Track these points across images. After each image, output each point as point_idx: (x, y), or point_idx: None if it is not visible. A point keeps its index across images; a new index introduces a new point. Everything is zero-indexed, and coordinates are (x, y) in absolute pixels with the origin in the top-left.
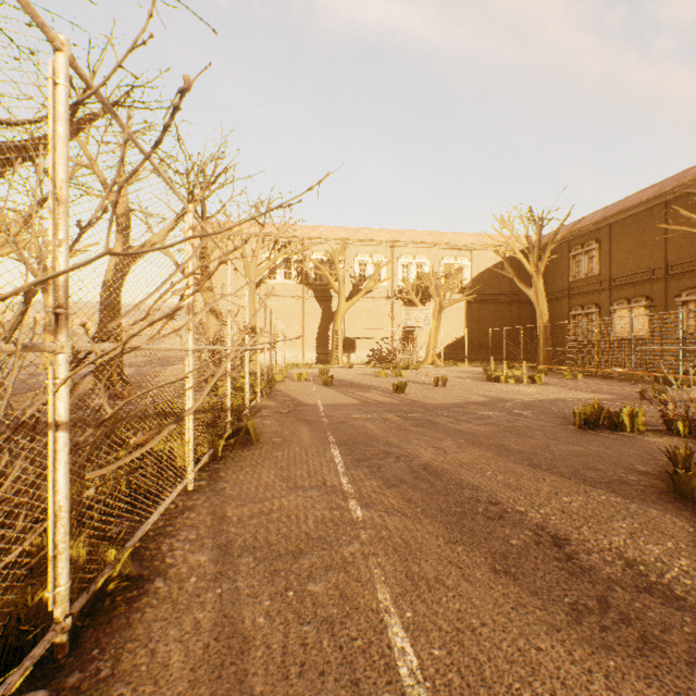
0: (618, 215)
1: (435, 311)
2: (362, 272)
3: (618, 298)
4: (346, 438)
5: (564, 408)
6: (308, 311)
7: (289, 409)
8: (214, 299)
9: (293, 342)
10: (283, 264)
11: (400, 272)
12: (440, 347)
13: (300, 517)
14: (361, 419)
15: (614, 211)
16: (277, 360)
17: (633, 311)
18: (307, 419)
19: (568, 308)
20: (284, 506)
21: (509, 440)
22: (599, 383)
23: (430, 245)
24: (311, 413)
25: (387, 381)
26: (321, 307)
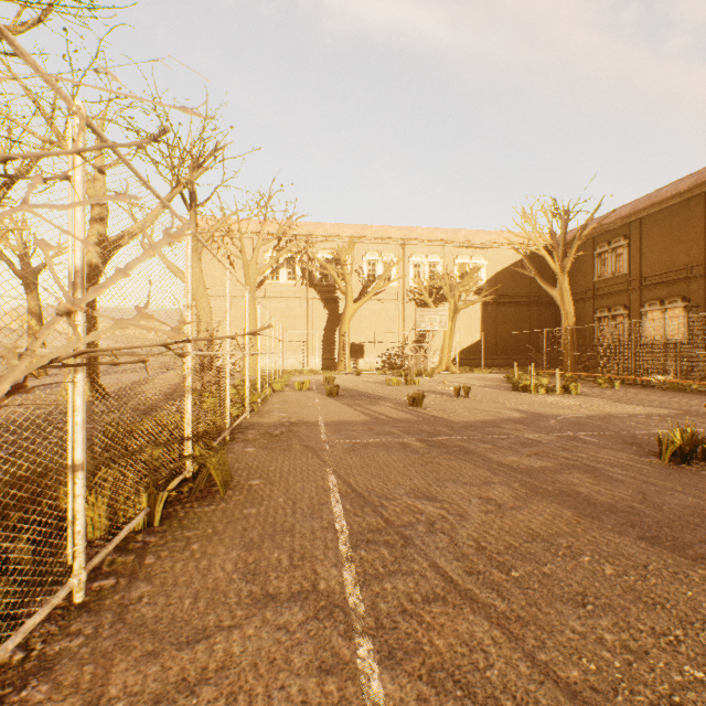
0: (650, 209)
1: (450, 313)
2: (371, 272)
3: (650, 299)
4: (352, 479)
5: (626, 428)
6: (313, 314)
7: (283, 429)
8: (206, 298)
9: (297, 346)
10: (286, 264)
11: (412, 272)
12: (455, 352)
13: (256, 701)
14: (372, 445)
15: (646, 204)
16: (277, 366)
17: (667, 313)
18: (302, 444)
19: (592, 310)
20: (231, 658)
21: (583, 484)
22: (643, 393)
23: (443, 243)
24: (309, 436)
25: (400, 390)
26: (327, 309)
